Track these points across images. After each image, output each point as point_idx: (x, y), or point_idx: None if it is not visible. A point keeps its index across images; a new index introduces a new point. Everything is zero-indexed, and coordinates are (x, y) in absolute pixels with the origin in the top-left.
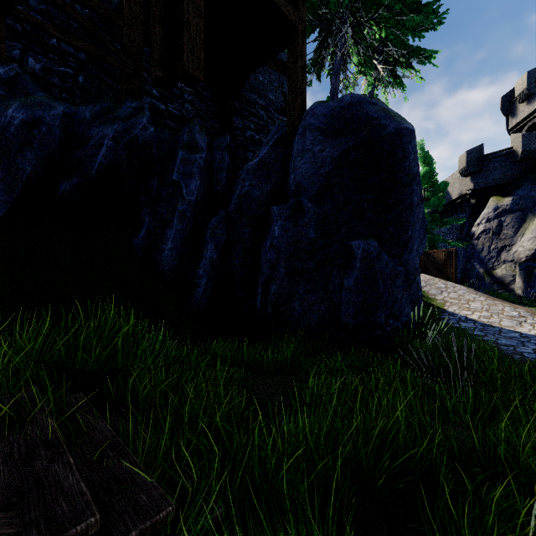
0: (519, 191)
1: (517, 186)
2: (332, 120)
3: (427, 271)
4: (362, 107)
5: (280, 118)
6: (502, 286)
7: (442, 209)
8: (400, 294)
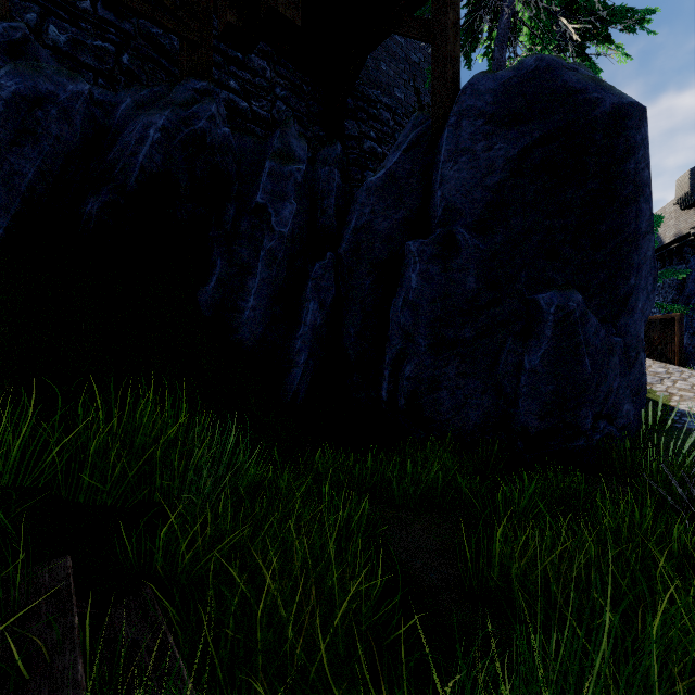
0: None
1: None
2: (506, 98)
3: None
4: (555, 75)
5: None
6: None
7: None
8: (616, 380)
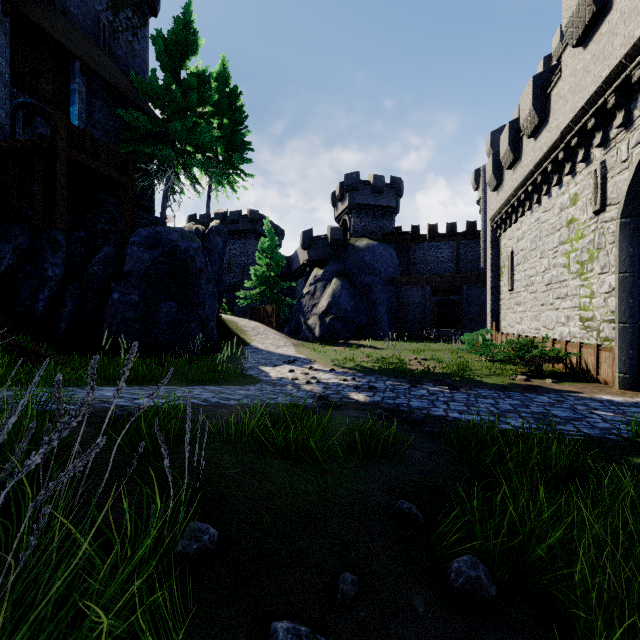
0: (327, 266)
1: (328, 262)
2: (149, 240)
3: (265, 321)
4: (167, 234)
5: None
6: (310, 331)
7: (297, 272)
8: (195, 331)
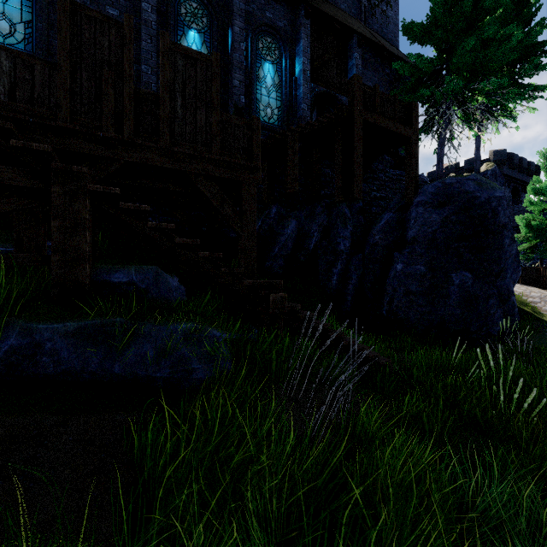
0: None
1: None
2: (437, 196)
3: None
4: (459, 185)
5: (394, 173)
6: None
7: None
8: (493, 310)
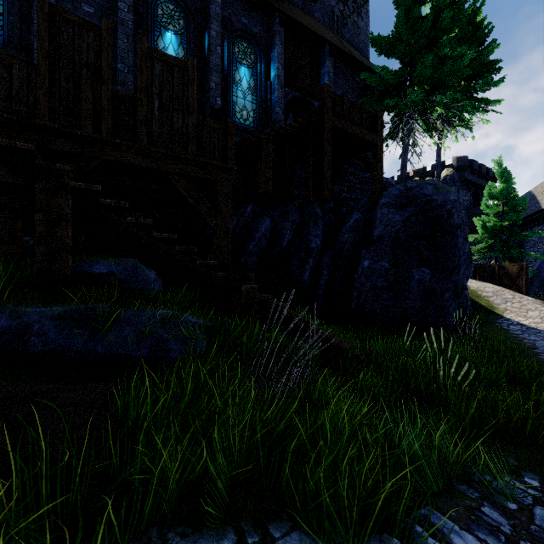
0: None
1: None
2: (400, 199)
3: (501, 283)
4: (419, 189)
5: (364, 176)
6: None
7: (532, 217)
8: (449, 302)
